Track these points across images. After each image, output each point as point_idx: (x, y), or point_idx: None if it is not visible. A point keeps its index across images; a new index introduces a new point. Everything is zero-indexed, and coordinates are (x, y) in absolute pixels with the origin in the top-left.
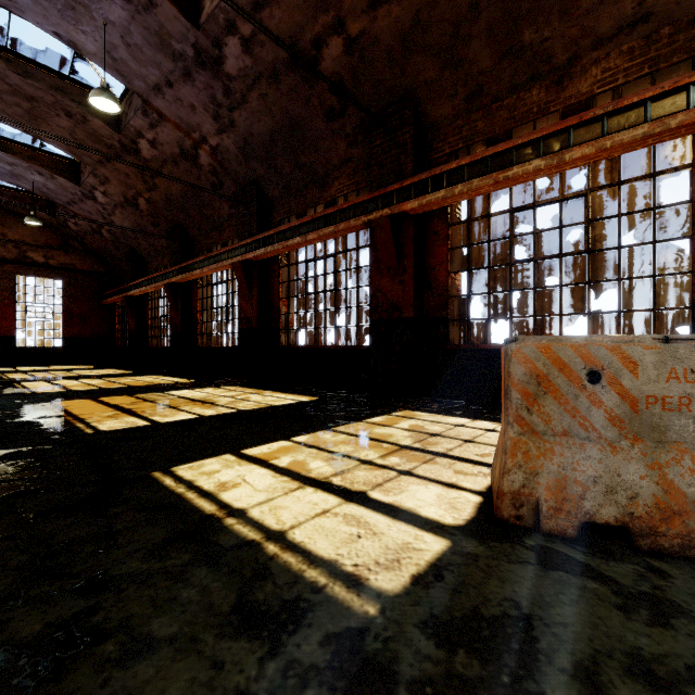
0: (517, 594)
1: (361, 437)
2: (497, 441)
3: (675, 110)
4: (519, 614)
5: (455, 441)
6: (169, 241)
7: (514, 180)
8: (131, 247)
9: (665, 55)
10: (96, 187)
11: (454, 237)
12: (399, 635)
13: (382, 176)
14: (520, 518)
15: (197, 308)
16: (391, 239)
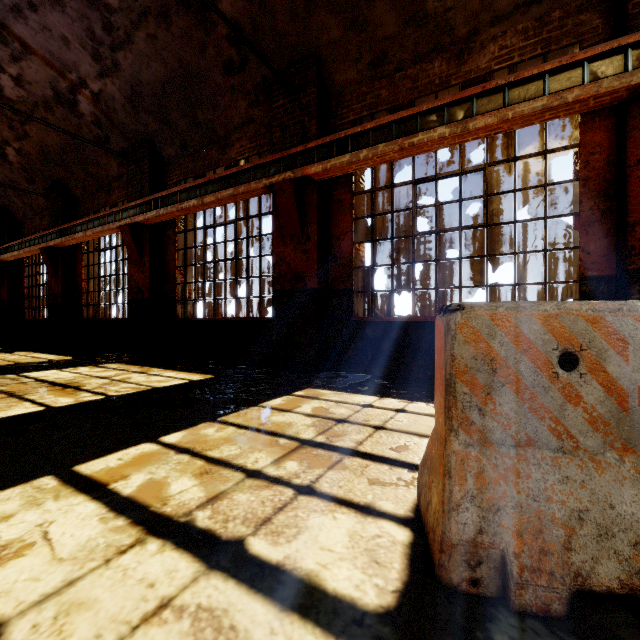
0: None
1: (253, 429)
2: (427, 446)
3: (571, 85)
4: None
5: (365, 429)
6: (48, 200)
7: (418, 148)
8: (2, 205)
9: (555, 38)
10: None
11: (358, 207)
12: None
13: (285, 138)
14: (477, 583)
15: (81, 276)
16: (294, 204)
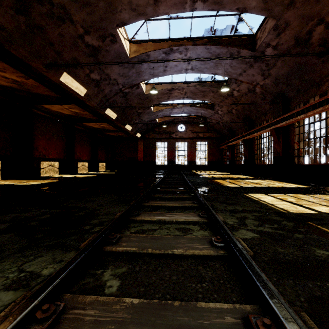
0: (325, 218)
1: (316, 197)
2: None
3: None
4: (321, 219)
5: None
6: (243, 123)
7: None
8: (229, 127)
9: None
10: (218, 109)
11: None
12: (289, 214)
13: None
14: None
15: (254, 148)
16: None
